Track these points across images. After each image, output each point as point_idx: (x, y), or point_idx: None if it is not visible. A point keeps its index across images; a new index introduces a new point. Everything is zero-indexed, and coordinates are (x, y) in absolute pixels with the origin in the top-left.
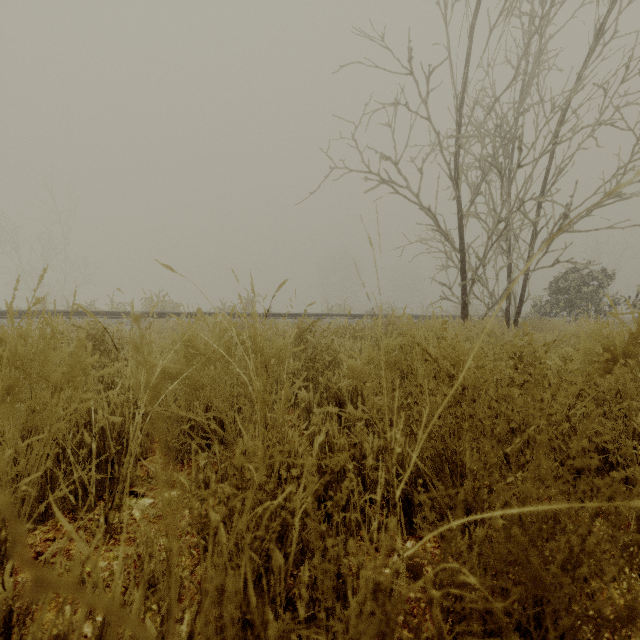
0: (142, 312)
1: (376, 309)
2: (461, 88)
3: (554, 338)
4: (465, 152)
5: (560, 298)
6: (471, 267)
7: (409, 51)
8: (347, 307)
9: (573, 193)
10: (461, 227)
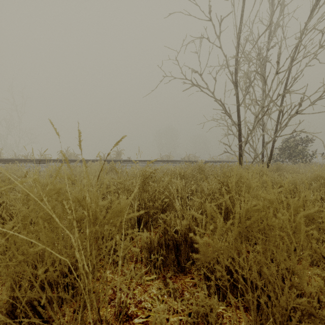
0: (55, 159)
1: (186, 157)
2: (239, 30)
3: (306, 178)
4: (239, 70)
5: (285, 152)
6: (242, 134)
7: (210, 6)
8: (171, 156)
9: (305, 91)
10: (239, 111)
